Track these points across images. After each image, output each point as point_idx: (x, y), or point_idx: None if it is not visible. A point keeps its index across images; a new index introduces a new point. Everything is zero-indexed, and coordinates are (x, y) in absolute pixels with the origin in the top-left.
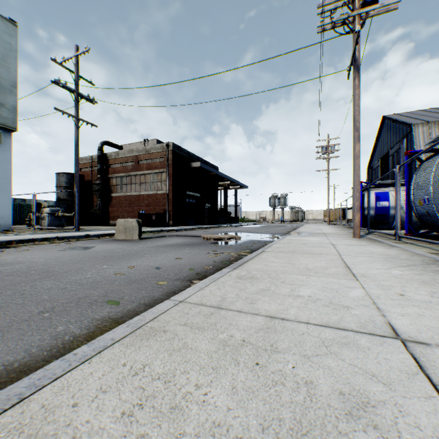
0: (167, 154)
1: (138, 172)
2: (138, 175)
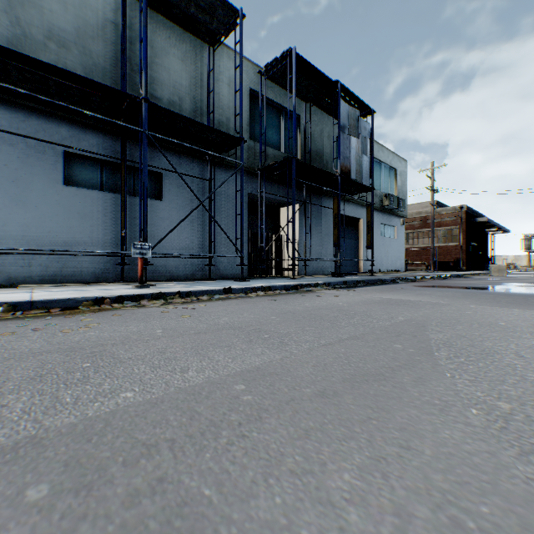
0: (460, 215)
1: (427, 229)
2: (425, 232)
